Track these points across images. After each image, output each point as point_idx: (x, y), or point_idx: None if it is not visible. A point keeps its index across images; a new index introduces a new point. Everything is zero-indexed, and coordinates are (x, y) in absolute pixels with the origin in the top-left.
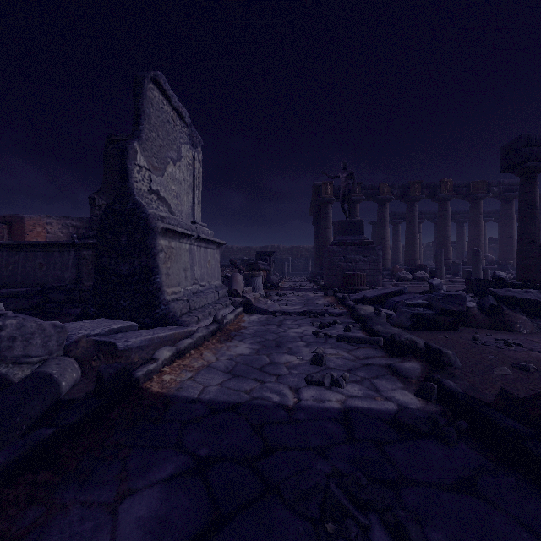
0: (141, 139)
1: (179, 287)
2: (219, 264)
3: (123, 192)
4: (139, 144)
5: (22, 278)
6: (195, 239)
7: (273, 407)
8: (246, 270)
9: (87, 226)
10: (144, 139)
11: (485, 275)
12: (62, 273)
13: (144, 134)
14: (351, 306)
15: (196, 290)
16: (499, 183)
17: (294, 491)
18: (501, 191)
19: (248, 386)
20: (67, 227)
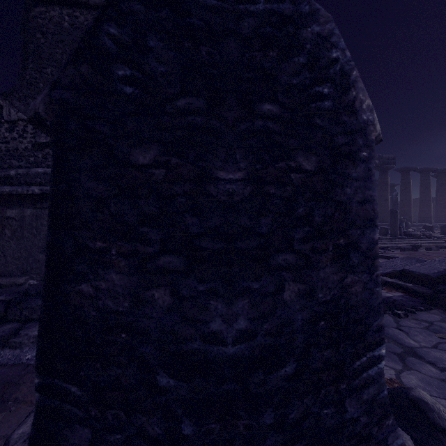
0: None
1: None
2: None
3: None
4: None
5: None
6: None
7: None
8: None
9: None
10: None
11: (399, 232)
12: None
13: None
14: (411, 288)
15: None
16: (379, 156)
17: None
18: (381, 163)
19: None
20: None
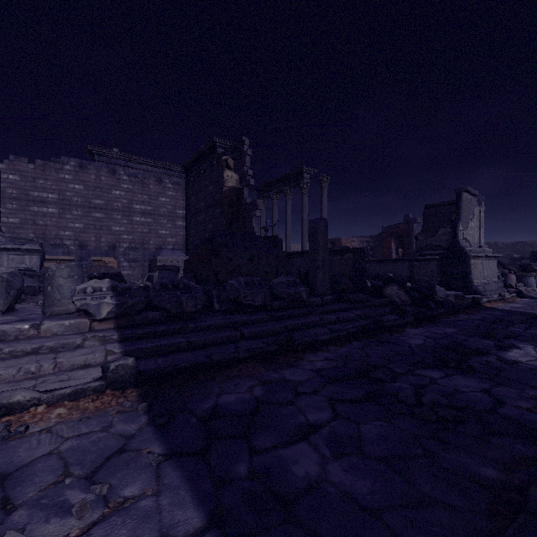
0: (460, 219)
1: (478, 280)
2: (496, 268)
3: (454, 242)
4: (460, 222)
5: (382, 275)
6: (484, 257)
7: (529, 312)
8: (517, 270)
9: (375, 240)
10: (461, 218)
11: None
12: (401, 273)
13: (461, 216)
14: None
15: (485, 282)
16: None
17: (531, 315)
18: None
19: (520, 310)
20: (362, 243)
